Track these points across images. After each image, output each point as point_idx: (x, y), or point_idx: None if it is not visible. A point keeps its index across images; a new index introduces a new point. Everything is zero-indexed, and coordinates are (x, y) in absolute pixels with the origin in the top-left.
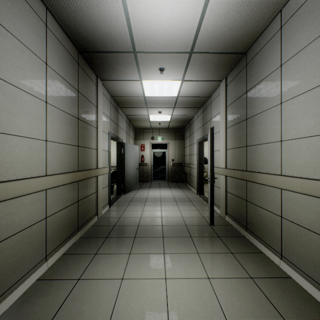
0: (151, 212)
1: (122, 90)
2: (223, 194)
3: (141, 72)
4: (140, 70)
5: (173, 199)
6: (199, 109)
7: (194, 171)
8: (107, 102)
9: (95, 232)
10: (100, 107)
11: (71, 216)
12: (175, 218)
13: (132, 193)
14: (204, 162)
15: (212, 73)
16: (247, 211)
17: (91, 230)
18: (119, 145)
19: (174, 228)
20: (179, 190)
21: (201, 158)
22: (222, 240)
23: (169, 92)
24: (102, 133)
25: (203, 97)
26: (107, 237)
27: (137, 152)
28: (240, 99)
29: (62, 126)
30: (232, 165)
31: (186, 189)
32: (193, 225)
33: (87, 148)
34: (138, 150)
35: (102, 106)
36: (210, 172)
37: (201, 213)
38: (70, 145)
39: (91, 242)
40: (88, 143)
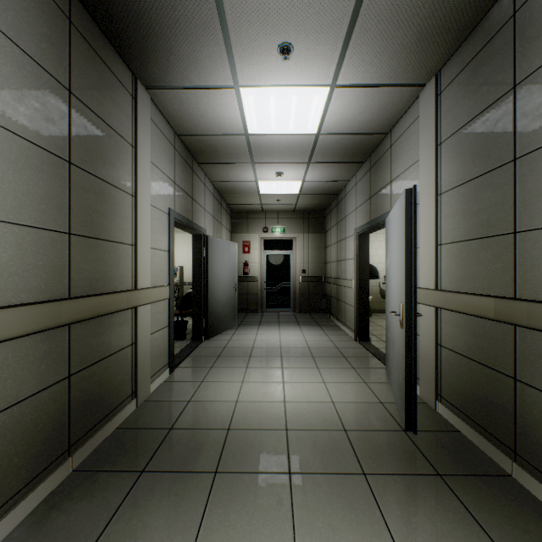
0: (261, 386)
1: (197, 118)
2: (428, 350)
3: (236, 60)
4: (234, 53)
5: (308, 353)
6: (361, 166)
7: (347, 293)
8: (166, 145)
9: (118, 450)
10: (145, 150)
11: (39, 423)
12: (317, 407)
13: (224, 336)
14: (369, 275)
15: (406, 61)
16: (517, 407)
17: (112, 443)
18: (197, 241)
19: (317, 441)
20: (317, 331)
21: (364, 266)
22: (454, 491)
23: (301, 122)
24: (149, 209)
25: (373, 135)
26: (143, 472)
27: (235, 256)
28: (488, 112)
29: (0, 172)
30: (460, 283)
31: (330, 328)
32: (362, 431)
33: (102, 241)
34: (236, 251)
35: (149, 149)
36: (405, 301)
37: (373, 390)
38: (35, 229)
39: (96, 490)
40: (107, 228)
